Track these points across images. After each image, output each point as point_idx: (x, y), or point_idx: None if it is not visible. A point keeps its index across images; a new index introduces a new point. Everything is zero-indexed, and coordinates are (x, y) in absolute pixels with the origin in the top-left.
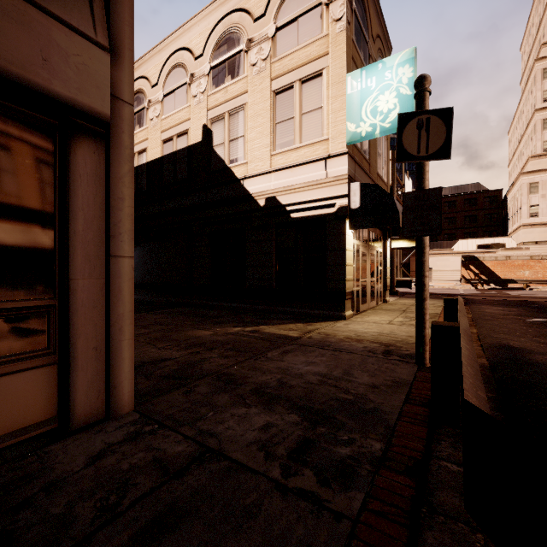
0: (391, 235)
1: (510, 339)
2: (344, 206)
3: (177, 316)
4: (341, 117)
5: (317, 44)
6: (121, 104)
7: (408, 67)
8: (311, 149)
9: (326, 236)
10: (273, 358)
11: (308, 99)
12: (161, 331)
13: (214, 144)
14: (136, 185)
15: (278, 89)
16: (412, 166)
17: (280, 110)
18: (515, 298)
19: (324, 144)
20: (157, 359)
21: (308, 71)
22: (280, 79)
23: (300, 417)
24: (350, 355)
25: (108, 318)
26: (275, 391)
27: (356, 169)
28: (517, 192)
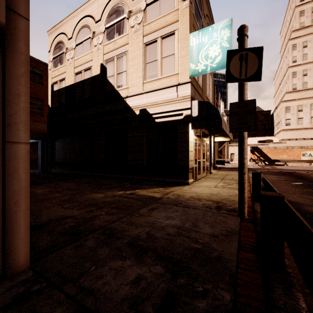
0: (214, 134)
1: (288, 196)
2: (188, 115)
3: (82, 184)
4: (186, 60)
5: (171, 14)
6: (17, 17)
7: (227, 30)
8: (168, 79)
9: (177, 133)
10: (143, 214)
11: (166, 49)
12: (69, 194)
13: (108, 75)
14: (58, 100)
15: (147, 42)
16: (223, 96)
17: (149, 55)
18: (281, 170)
19: (176, 77)
20: (61, 217)
21: (166, 31)
22: (149, 36)
23: (164, 268)
24: (195, 210)
25: (3, 194)
26: (145, 243)
27: (195, 93)
28: (279, 112)
